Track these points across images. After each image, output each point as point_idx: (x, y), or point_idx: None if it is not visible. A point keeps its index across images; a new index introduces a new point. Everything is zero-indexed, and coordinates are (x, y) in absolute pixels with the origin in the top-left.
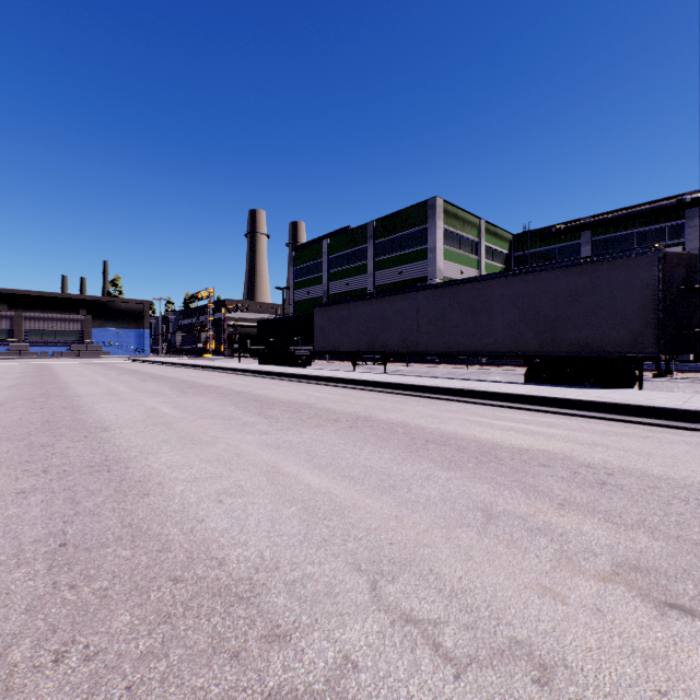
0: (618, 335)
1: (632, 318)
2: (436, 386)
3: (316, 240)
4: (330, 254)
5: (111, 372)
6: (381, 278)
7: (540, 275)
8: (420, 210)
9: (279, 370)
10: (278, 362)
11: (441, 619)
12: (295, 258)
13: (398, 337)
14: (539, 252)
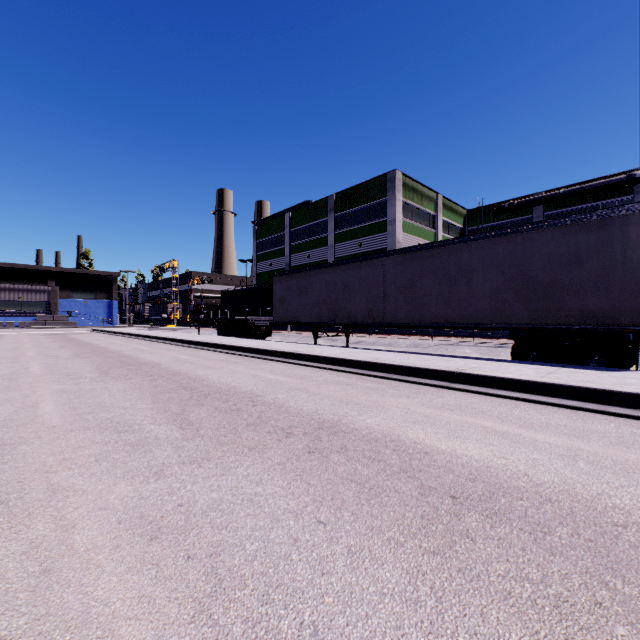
0: (634, 303)
1: None
2: (418, 367)
3: (278, 213)
4: (292, 227)
5: (54, 344)
6: (341, 250)
7: (531, 234)
8: (380, 183)
9: (234, 342)
10: (237, 333)
11: None
12: (258, 232)
13: (363, 307)
14: (492, 226)
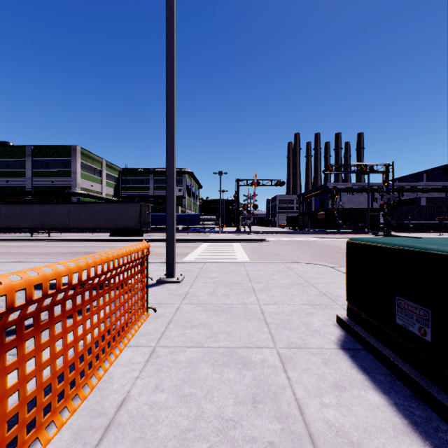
0: (133, 223)
1: (135, 219)
2: (79, 239)
3: None
4: None
5: None
6: (38, 182)
7: (114, 205)
8: (67, 149)
9: None
10: None
11: (81, 251)
12: None
13: (60, 222)
14: (133, 179)
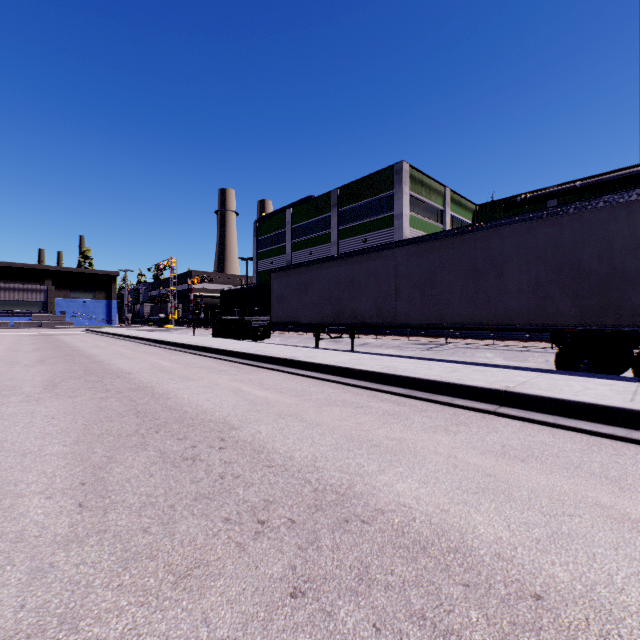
0: None
1: None
2: (449, 382)
3: (279, 210)
4: (293, 223)
5: (30, 347)
6: (344, 247)
7: (583, 214)
8: (385, 176)
9: (225, 345)
10: (232, 334)
11: None
12: (259, 229)
13: (371, 305)
14: None
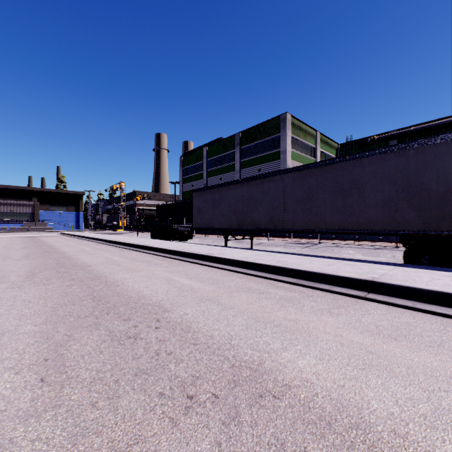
0: None
1: None
2: (328, 274)
3: (198, 148)
4: (208, 157)
5: (19, 246)
6: (245, 174)
7: (424, 148)
8: (274, 123)
9: (160, 245)
10: (165, 236)
11: None
12: (184, 161)
13: (265, 216)
14: None
